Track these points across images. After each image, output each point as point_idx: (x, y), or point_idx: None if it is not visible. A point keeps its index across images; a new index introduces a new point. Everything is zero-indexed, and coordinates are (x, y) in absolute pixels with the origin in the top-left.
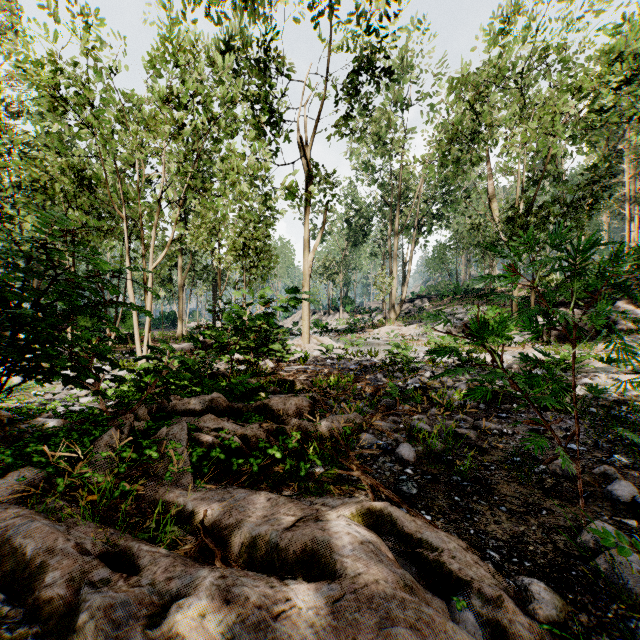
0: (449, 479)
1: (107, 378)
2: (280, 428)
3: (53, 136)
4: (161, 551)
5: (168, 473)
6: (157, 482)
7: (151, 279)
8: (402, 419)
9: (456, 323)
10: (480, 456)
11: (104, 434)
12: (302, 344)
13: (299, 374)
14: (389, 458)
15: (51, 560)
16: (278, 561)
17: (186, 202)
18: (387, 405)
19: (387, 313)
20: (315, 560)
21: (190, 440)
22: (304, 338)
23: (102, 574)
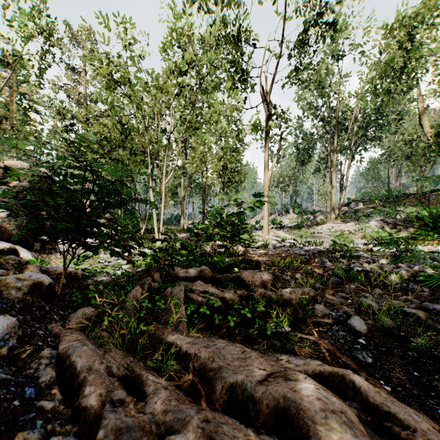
0: (404, 354)
1: (136, 253)
2: (250, 295)
3: (109, 105)
4: (162, 382)
5: (171, 320)
6: (164, 326)
7: (164, 191)
8: (349, 295)
9: (389, 221)
10: (433, 335)
11: (133, 289)
12: (263, 235)
13: (261, 256)
14: (341, 327)
15: (89, 377)
16: (253, 410)
17: (186, 142)
18: (334, 283)
19: (328, 214)
20: (287, 418)
21: (186, 298)
22: (264, 231)
23: (120, 395)
